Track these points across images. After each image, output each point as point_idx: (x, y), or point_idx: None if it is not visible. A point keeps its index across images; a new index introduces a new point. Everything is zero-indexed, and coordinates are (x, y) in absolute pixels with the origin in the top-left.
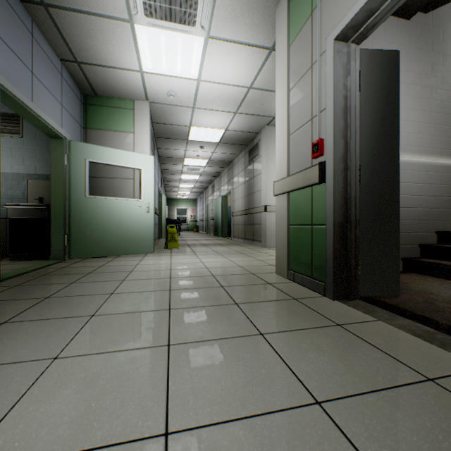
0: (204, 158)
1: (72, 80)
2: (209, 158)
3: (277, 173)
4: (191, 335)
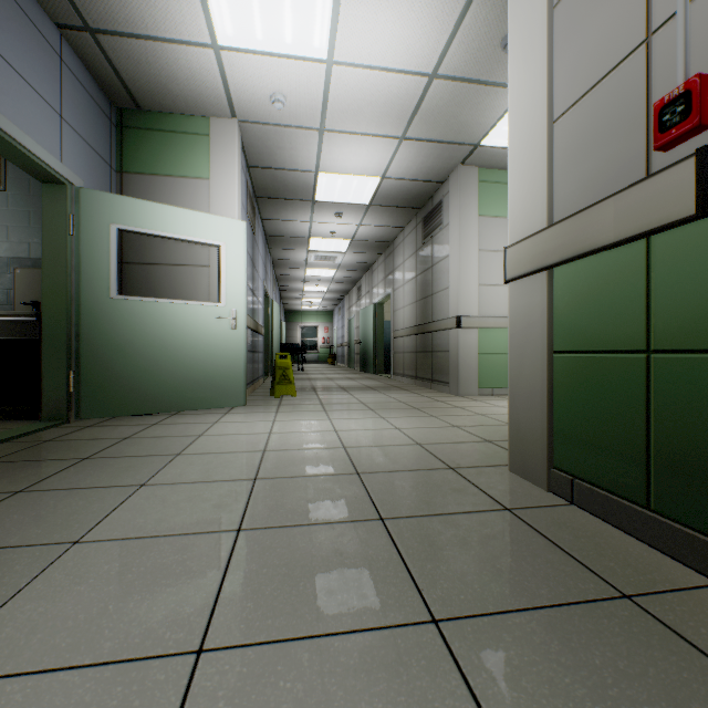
0: (343, 236)
1: (90, 76)
2: (352, 237)
3: (513, 225)
4: None
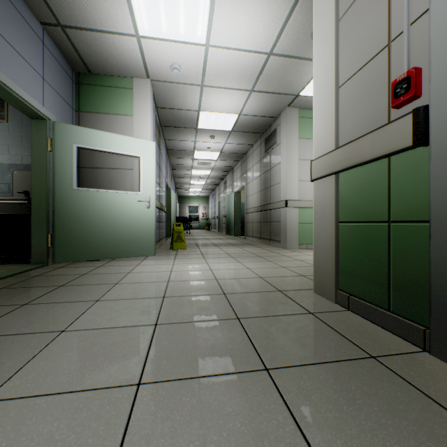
0: (215, 150)
1: (60, 53)
2: (221, 151)
3: (316, 147)
4: None
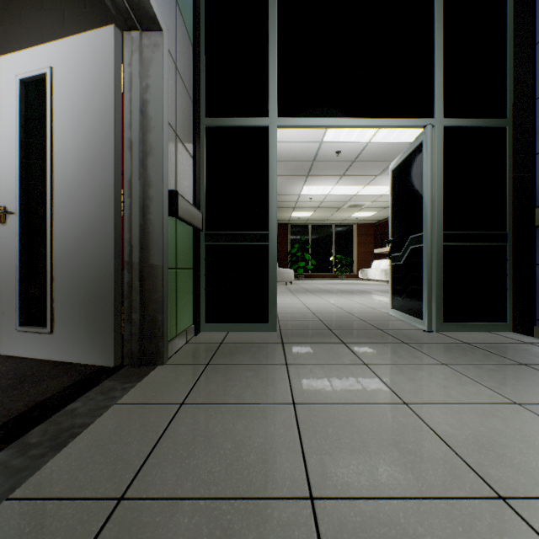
0: None
1: None
2: None
3: None
4: (480, 525)
